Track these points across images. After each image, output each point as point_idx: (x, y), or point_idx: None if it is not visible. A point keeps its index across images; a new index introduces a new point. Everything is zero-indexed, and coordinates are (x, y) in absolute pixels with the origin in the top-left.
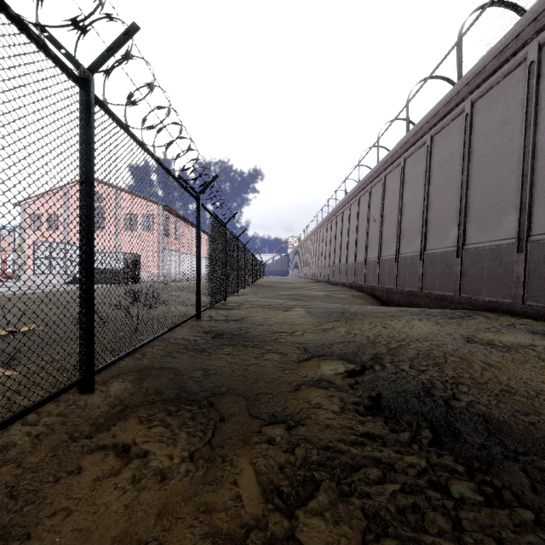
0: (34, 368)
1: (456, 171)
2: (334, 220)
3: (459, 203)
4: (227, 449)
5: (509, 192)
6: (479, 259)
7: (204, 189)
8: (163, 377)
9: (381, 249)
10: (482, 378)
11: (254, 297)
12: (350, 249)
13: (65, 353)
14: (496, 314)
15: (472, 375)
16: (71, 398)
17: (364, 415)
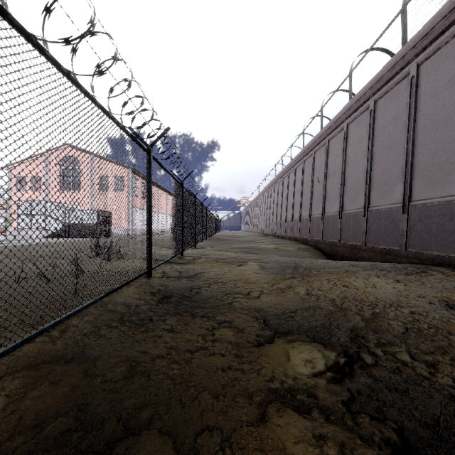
0: None
1: (401, 132)
2: (280, 182)
3: (405, 162)
4: None
5: None
6: (427, 214)
7: (155, 141)
8: (62, 384)
9: (324, 207)
10: None
11: (210, 250)
12: (295, 206)
13: None
14: (450, 269)
15: None
16: None
17: None
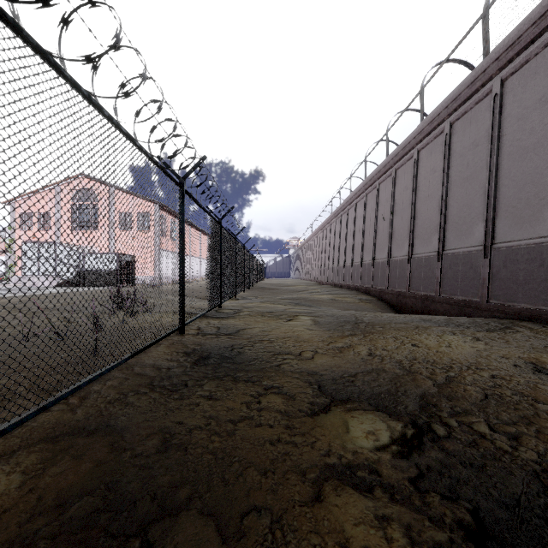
0: None
1: (482, 160)
2: (338, 220)
3: (486, 196)
4: None
5: None
6: (513, 259)
7: (189, 173)
8: (85, 459)
9: (390, 250)
10: None
11: (253, 302)
12: (356, 249)
13: None
14: (540, 325)
15: None
16: None
17: None
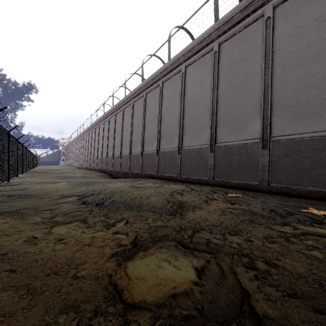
0: None
1: (141, 120)
2: (90, 132)
3: (142, 134)
4: (29, 216)
5: (155, 133)
6: (147, 157)
7: None
8: None
9: (114, 151)
10: (122, 194)
11: (31, 179)
12: (99, 149)
13: None
14: (150, 179)
15: (120, 194)
16: None
17: (79, 205)
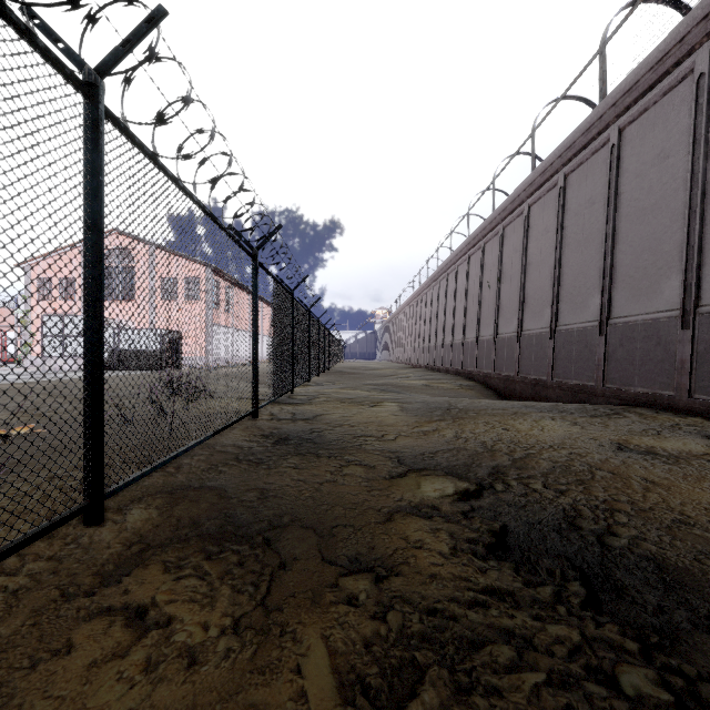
0: (25, 487)
1: (599, 221)
2: (435, 287)
3: (602, 264)
4: (289, 613)
5: (670, 249)
6: (630, 337)
7: (264, 244)
8: (202, 501)
9: (497, 325)
10: (645, 502)
11: (330, 388)
12: (457, 324)
13: (72, 466)
14: (654, 411)
15: (631, 499)
16: (70, 532)
17: (485, 560)
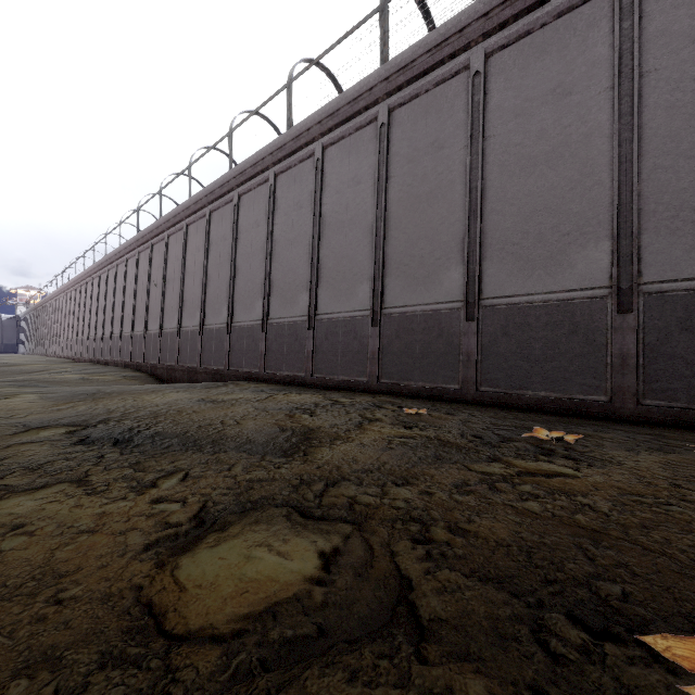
0: None
1: (228, 253)
2: (104, 275)
3: (229, 284)
4: None
5: (259, 283)
6: (242, 336)
7: None
8: None
9: (163, 321)
10: (180, 418)
11: None
12: (126, 316)
13: None
14: (248, 382)
15: (175, 418)
16: None
17: (69, 446)
